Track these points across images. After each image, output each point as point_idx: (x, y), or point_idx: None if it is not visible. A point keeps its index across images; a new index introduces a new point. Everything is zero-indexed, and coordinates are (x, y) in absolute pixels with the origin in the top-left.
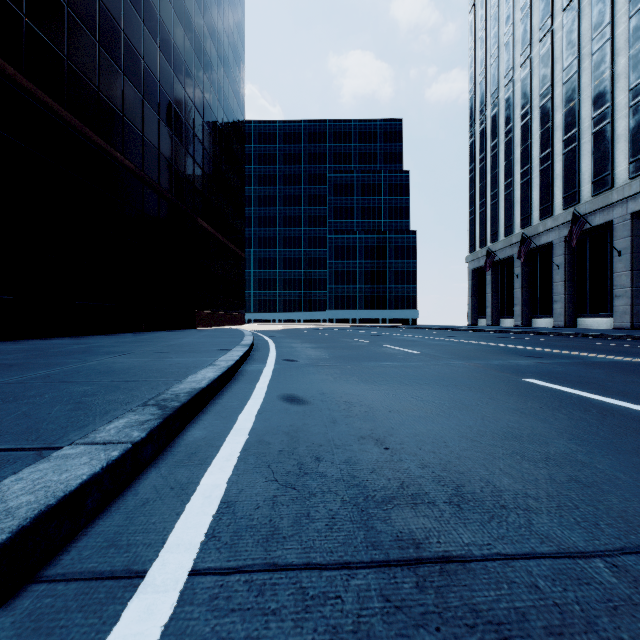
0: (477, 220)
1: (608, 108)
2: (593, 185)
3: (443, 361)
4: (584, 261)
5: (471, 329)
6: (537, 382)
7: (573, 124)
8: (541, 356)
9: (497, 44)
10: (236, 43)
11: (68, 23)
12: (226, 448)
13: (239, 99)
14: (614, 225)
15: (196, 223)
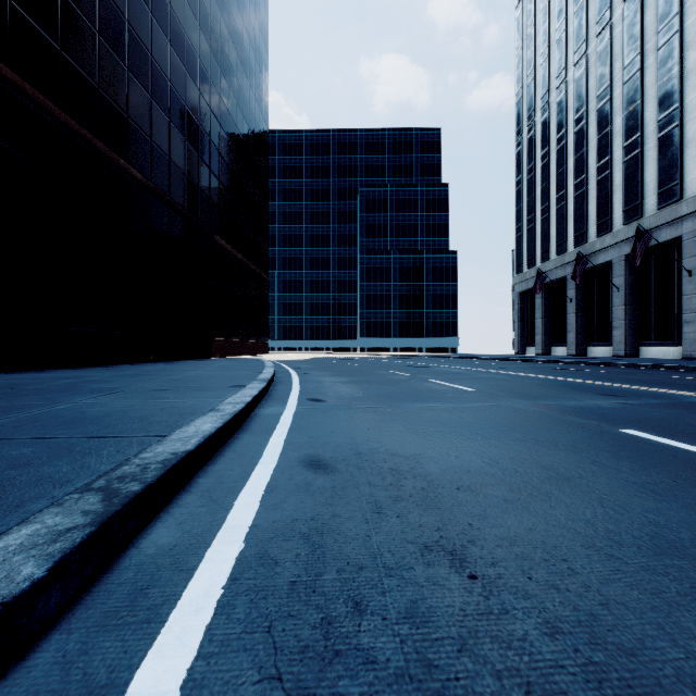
0: (525, 237)
1: (676, 109)
2: (659, 197)
3: (504, 401)
4: (648, 282)
5: (521, 359)
6: (641, 435)
7: (635, 128)
8: (621, 394)
9: (548, 41)
10: (258, 41)
11: (62, 8)
12: (202, 576)
13: (261, 104)
14: (683, 241)
15: (212, 240)
